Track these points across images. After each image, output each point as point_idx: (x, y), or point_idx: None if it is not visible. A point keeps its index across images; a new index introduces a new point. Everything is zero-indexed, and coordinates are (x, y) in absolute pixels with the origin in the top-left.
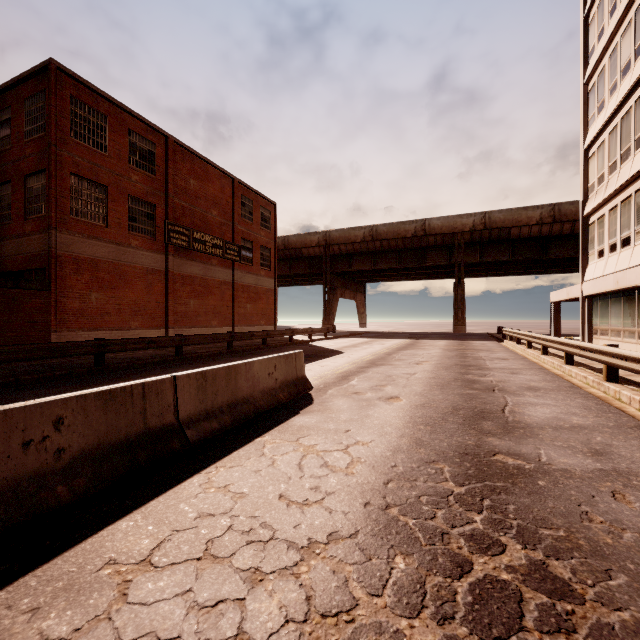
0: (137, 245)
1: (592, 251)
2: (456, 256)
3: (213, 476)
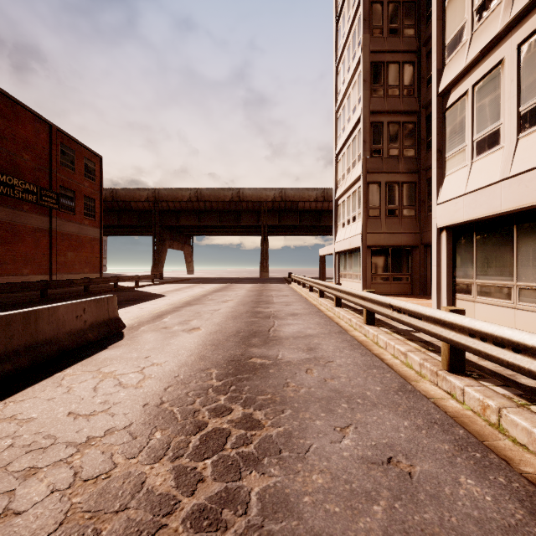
0: None
1: (339, 223)
2: (262, 219)
3: None
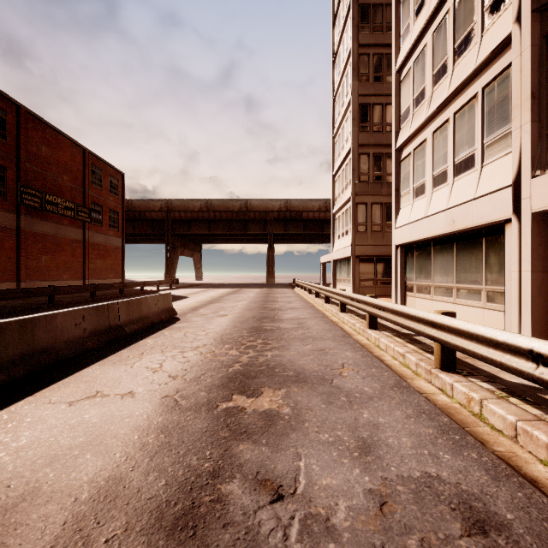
0: None
1: (336, 235)
2: (269, 228)
3: (148, 341)
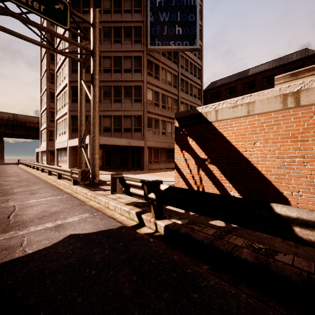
0: None
1: (42, 140)
2: None
3: None
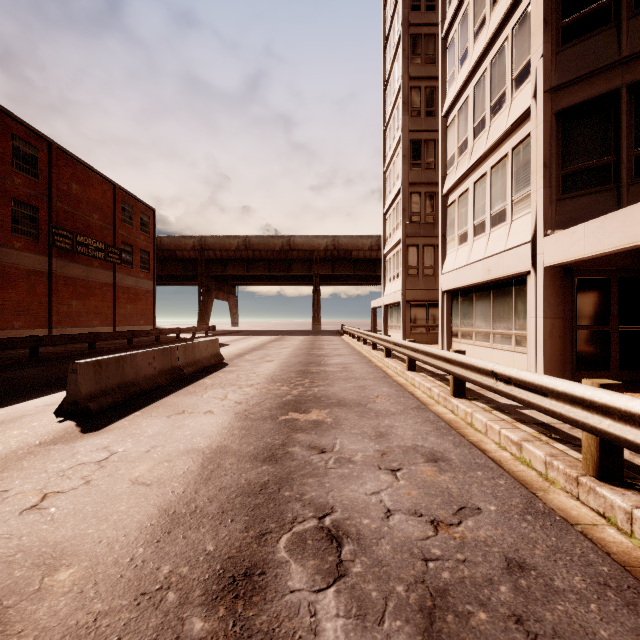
0: (20, 247)
1: (387, 278)
2: (314, 269)
3: (206, 380)
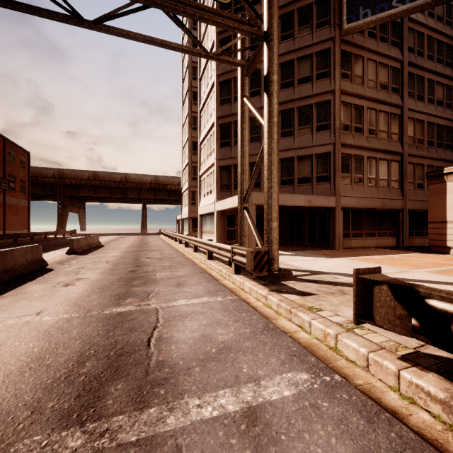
0: None
1: (183, 205)
2: (143, 195)
3: (102, 249)
